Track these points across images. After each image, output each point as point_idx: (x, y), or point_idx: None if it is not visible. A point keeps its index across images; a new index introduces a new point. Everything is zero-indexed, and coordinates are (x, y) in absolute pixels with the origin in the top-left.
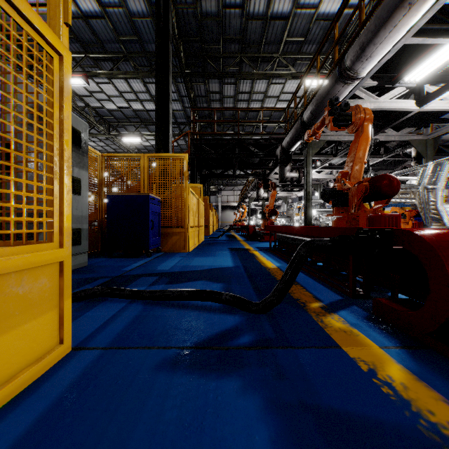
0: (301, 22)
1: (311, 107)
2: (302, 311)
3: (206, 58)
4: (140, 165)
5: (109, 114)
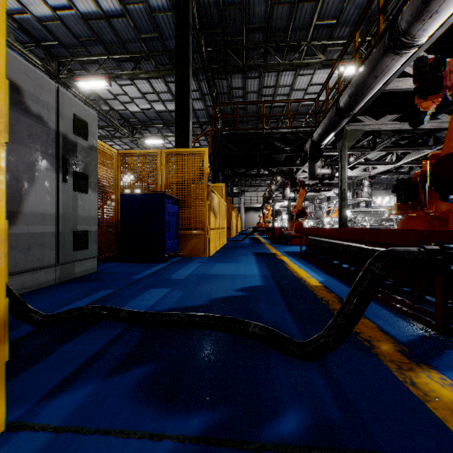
0: (333, 2)
1: (350, 90)
2: (370, 357)
3: (229, 51)
4: (157, 162)
5: (133, 117)
